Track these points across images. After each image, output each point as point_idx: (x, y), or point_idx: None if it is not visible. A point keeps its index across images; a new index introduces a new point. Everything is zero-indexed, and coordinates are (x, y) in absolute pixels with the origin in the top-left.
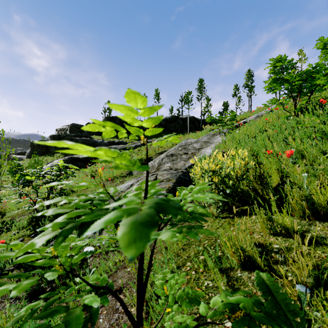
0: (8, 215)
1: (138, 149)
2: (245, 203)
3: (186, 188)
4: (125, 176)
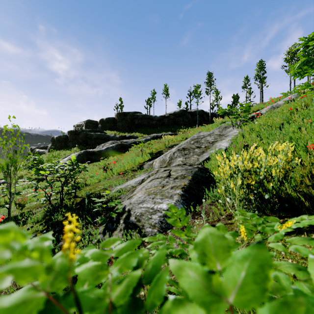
0: (28, 206)
1: (148, 143)
2: (292, 213)
3: (251, 215)
4: (136, 169)
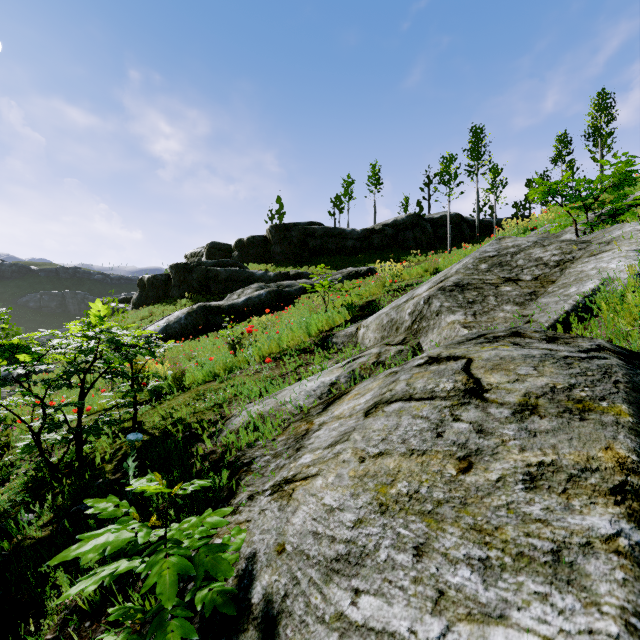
0: None
1: (337, 288)
2: None
3: None
4: (310, 349)
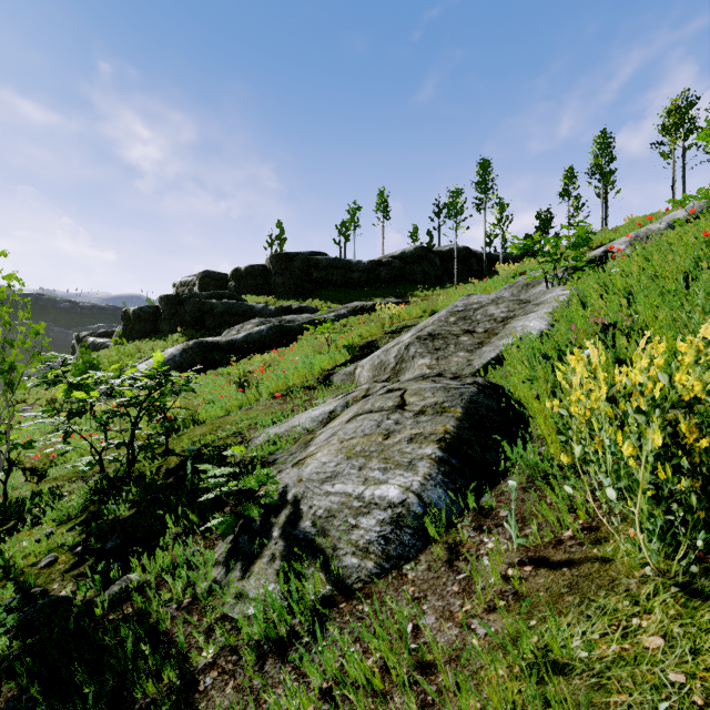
0: (56, 474)
1: (342, 324)
2: None
3: None
4: (314, 386)
